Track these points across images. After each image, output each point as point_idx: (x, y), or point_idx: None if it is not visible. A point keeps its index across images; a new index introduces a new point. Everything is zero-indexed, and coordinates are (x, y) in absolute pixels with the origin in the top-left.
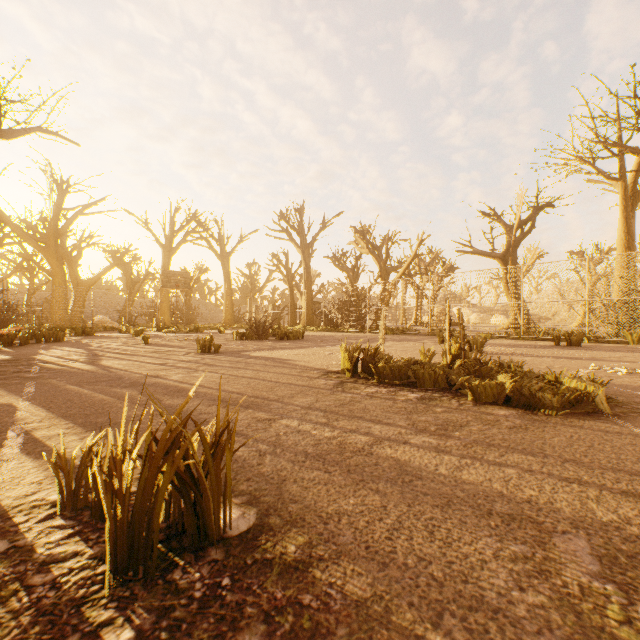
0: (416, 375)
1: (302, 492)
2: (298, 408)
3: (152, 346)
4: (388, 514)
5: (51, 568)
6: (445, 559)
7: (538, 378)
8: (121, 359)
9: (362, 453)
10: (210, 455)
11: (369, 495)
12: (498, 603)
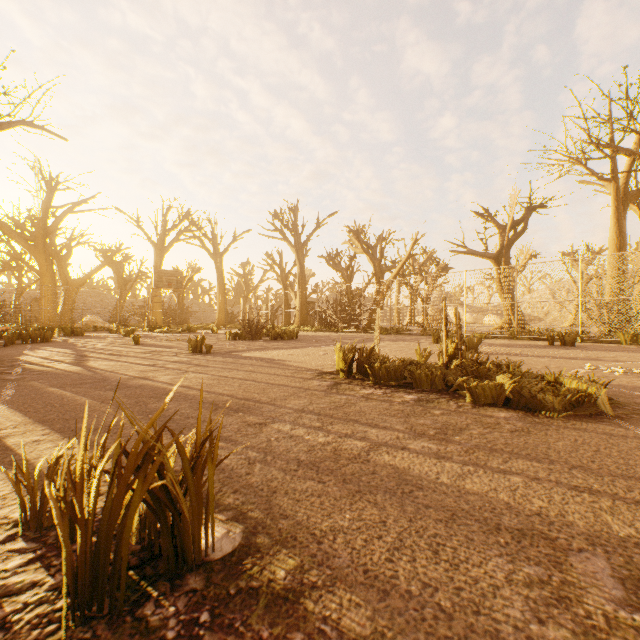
0: (413, 376)
1: (294, 506)
2: (291, 411)
3: (142, 346)
4: (388, 531)
5: (2, 603)
6: (453, 585)
7: (537, 379)
8: (109, 360)
9: (358, 460)
10: (189, 469)
11: (366, 508)
12: (516, 639)
